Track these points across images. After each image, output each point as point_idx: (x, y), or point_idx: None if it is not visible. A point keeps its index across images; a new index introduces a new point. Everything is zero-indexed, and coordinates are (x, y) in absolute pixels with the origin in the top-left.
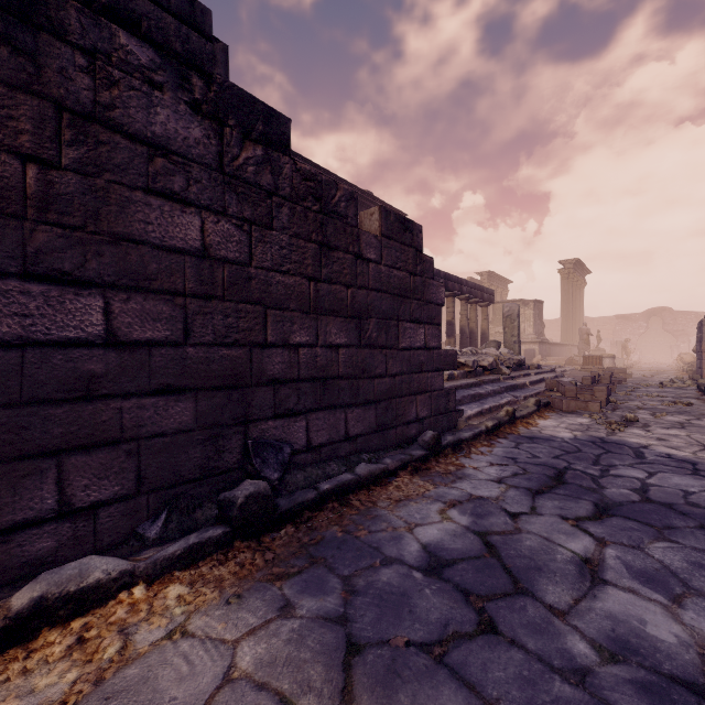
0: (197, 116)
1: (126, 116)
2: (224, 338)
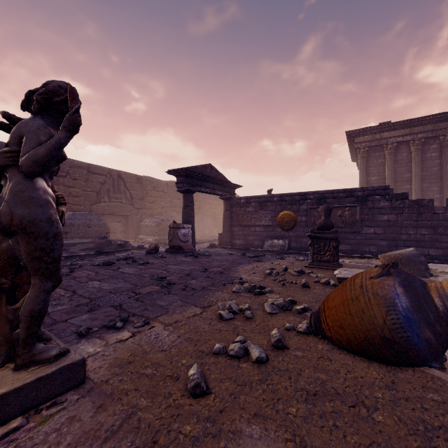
0: (387, 201)
1: (376, 206)
2: (392, 233)
